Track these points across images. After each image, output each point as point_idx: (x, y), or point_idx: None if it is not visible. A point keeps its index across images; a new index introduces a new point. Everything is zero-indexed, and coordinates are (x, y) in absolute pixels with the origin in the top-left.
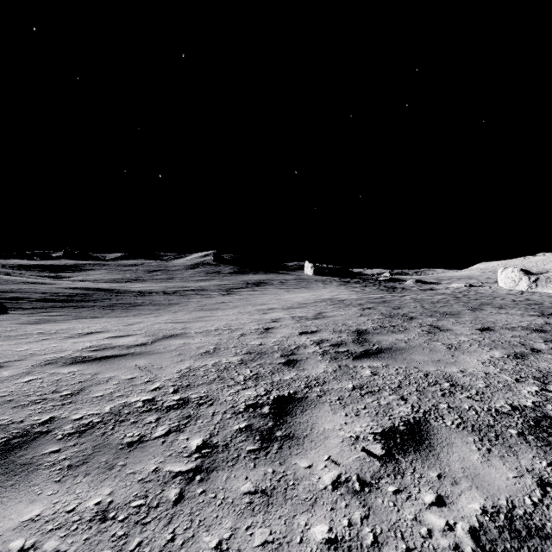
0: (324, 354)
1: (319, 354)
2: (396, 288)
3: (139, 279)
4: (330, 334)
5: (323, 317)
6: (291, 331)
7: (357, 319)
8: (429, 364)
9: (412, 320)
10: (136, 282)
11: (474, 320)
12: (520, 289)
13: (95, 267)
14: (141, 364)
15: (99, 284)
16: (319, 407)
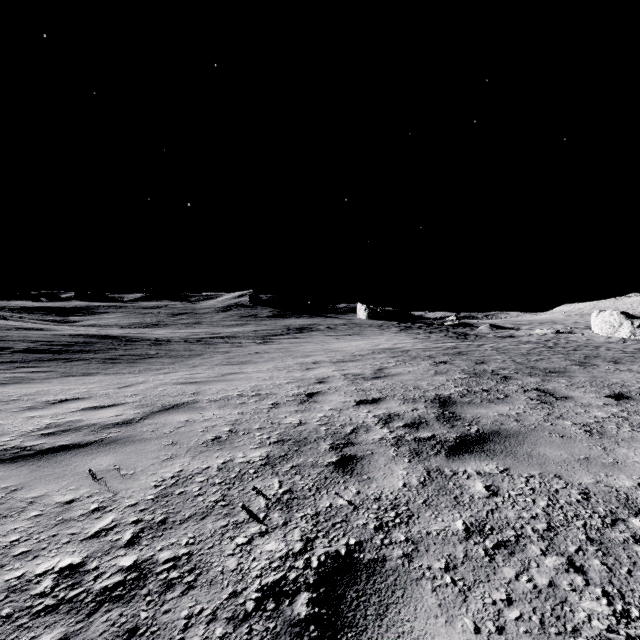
0: (398, 443)
1: (390, 443)
2: (468, 335)
3: (160, 324)
4: (401, 404)
5: (386, 376)
6: (345, 399)
7: (432, 379)
8: (575, 467)
9: (508, 381)
10: (156, 327)
11: (594, 381)
12: (621, 336)
13: (110, 310)
14: (102, 465)
15: (111, 329)
16: (413, 597)
